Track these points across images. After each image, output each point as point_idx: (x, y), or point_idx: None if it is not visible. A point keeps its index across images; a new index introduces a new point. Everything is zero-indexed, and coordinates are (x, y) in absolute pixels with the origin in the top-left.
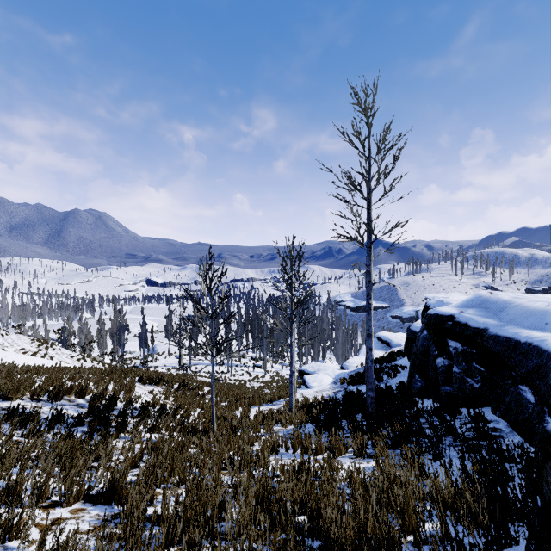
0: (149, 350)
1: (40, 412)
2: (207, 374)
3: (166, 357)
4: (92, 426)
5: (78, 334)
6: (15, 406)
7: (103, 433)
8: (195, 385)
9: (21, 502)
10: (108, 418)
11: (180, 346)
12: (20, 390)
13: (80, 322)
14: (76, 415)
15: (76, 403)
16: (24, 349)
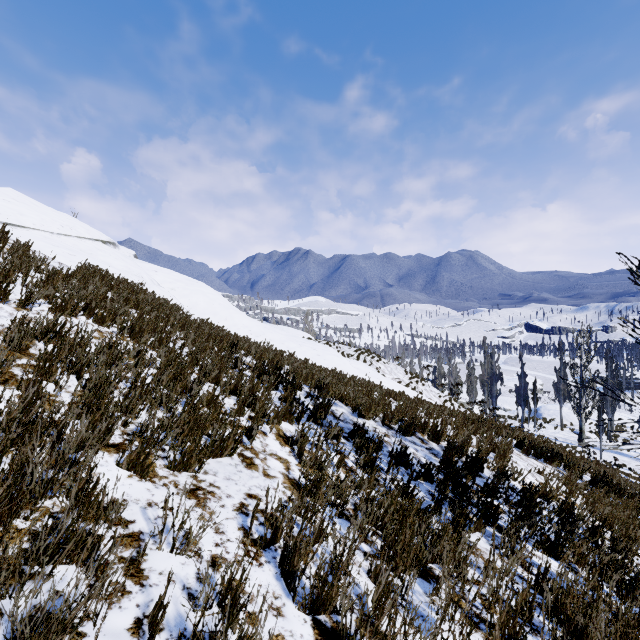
0: (530, 411)
1: (387, 442)
2: (636, 474)
3: (556, 427)
4: (441, 490)
5: (447, 376)
6: (366, 426)
7: (456, 512)
8: (630, 490)
9: (294, 588)
10: (467, 488)
11: (580, 416)
12: (371, 409)
13: (449, 363)
14: (425, 462)
15: (428, 446)
16: (399, 379)
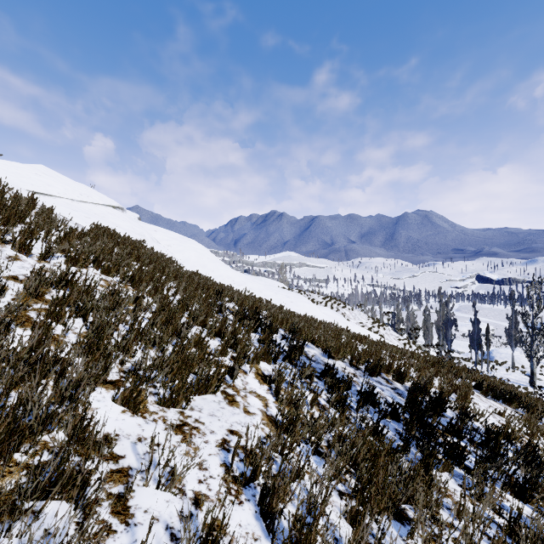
0: (483, 354)
1: (355, 382)
2: None
3: (507, 369)
4: (408, 430)
5: (405, 321)
6: (336, 366)
7: (424, 452)
8: None
9: (273, 530)
10: (433, 428)
11: (531, 360)
12: (340, 351)
13: (407, 310)
14: (391, 402)
15: (393, 386)
16: (362, 324)
